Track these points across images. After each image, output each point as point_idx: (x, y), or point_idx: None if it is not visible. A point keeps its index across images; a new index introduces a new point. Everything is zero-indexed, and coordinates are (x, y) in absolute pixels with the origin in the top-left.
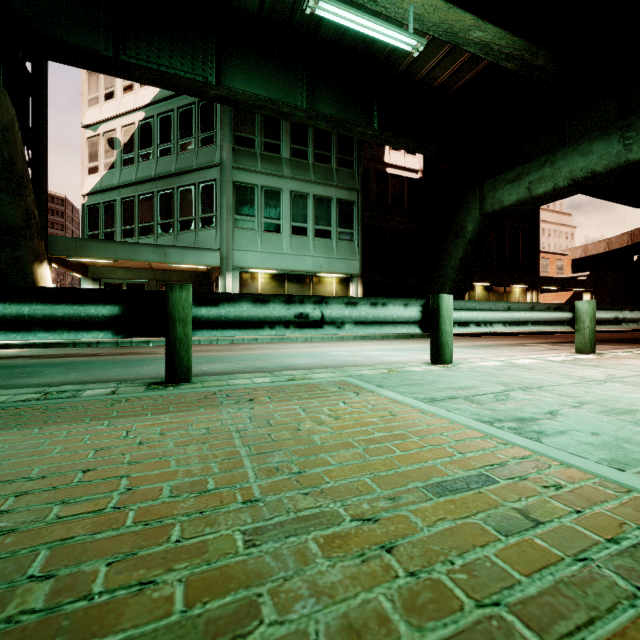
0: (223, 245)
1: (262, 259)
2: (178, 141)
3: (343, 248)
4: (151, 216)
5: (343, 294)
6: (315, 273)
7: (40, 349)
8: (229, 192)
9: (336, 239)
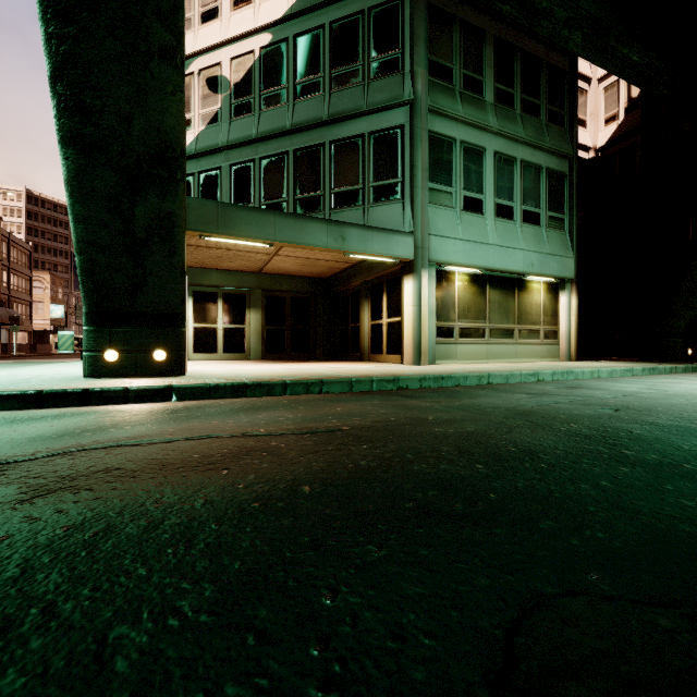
0: (417, 227)
1: (464, 251)
2: (331, 72)
3: (554, 240)
4: (283, 188)
5: (551, 307)
6: (522, 275)
7: (258, 400)
8: (424, 145)
9: (545, 227)
